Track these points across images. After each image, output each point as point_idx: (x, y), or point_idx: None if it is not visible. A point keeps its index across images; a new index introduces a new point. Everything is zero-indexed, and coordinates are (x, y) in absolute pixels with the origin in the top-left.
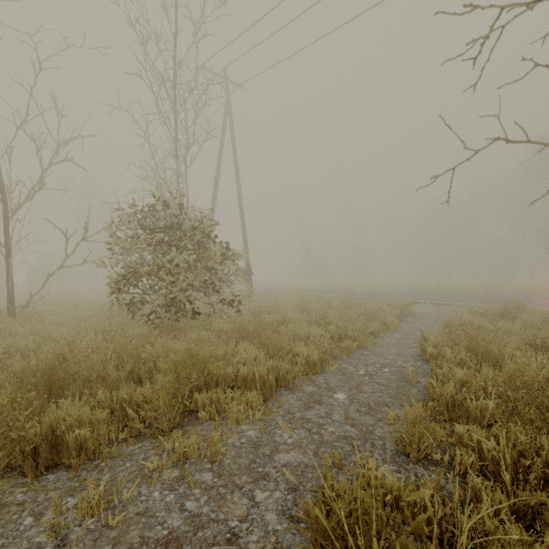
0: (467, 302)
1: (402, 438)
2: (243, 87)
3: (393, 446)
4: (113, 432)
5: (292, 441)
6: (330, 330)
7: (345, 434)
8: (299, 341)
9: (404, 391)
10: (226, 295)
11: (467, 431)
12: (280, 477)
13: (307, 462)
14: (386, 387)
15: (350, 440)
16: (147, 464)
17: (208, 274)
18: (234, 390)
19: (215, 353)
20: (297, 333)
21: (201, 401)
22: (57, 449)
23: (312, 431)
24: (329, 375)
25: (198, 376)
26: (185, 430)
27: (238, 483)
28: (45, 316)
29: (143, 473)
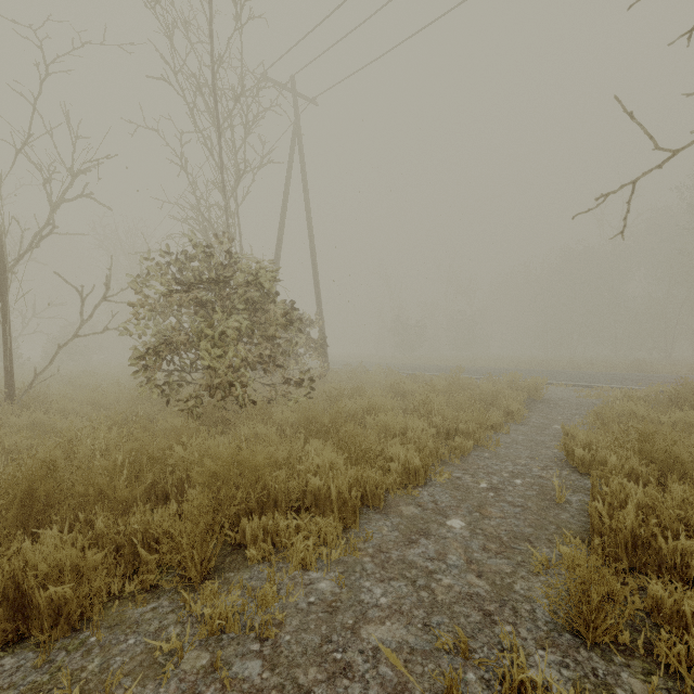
0: (617, 383)
1: (560, 600)
2: (316, 103)
3: (548, 614)
4: (117, 582)
5: (387, 601)
6: (435, 422)
7: (469, 590)
8: (393, 439)
9: (550, 516)
10: (293, 373)
11: (665, 591)
12: (370, 672)
13: (413, 643)
14: (522, 509)
15: (478, 602)
16: (160, 643)
17: (268, 345)
18: (300, 515)
19: (274, 457)
20: (389, 427)
21: (250, 531)
22: (25, 613)
23: (418, 583)
24: (437, 489)
25: (248, 491)
26: (225, 578)
27: (303, 682)
28: (51, 402)
29: (152, 659)
